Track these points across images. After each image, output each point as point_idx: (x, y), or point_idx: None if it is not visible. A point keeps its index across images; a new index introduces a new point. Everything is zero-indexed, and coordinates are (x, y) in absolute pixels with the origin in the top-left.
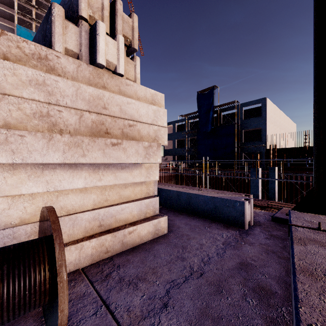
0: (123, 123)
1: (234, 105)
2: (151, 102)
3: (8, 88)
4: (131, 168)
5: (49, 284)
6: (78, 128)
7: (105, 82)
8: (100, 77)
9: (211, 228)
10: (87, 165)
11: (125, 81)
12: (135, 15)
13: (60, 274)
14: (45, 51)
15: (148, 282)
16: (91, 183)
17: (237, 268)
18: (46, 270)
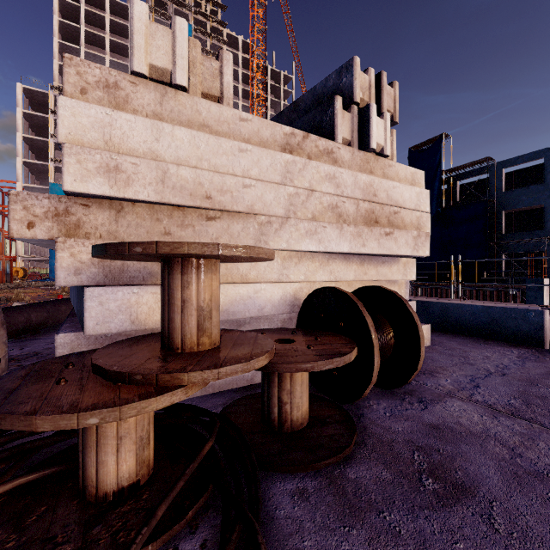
0: (388, 210)
1: (483, 166)
2: (411, 183)
3: (314, 185)
4: (390, 263)
5: (393, 341)
6: (355, 218)
7: (372, 167)
8: (367, 162)
9: (490, 345)
10: (356, 257)
11: (388, 162)
12: (396, 83)
13: (418, 325)
14: (331, 145)
15: (444, 374)
16: (359, 277)
17: (548, 374)
18: (390, 330)
